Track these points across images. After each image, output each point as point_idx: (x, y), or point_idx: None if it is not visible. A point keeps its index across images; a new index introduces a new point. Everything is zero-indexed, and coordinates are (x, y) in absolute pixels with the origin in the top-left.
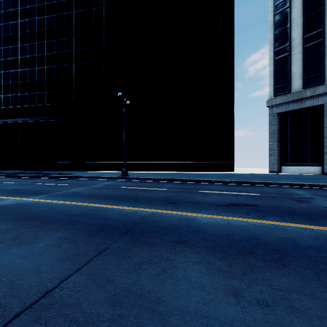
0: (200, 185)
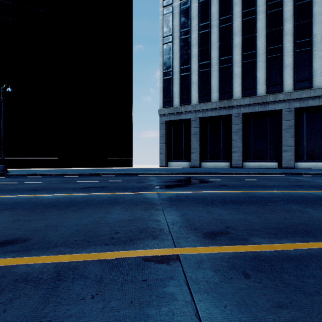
0: (85, 177)
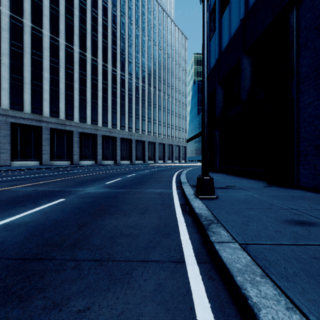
0: None
